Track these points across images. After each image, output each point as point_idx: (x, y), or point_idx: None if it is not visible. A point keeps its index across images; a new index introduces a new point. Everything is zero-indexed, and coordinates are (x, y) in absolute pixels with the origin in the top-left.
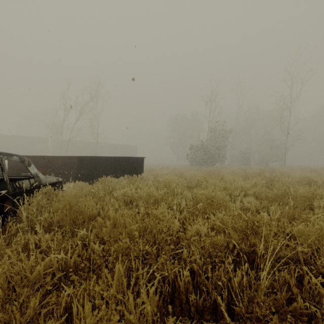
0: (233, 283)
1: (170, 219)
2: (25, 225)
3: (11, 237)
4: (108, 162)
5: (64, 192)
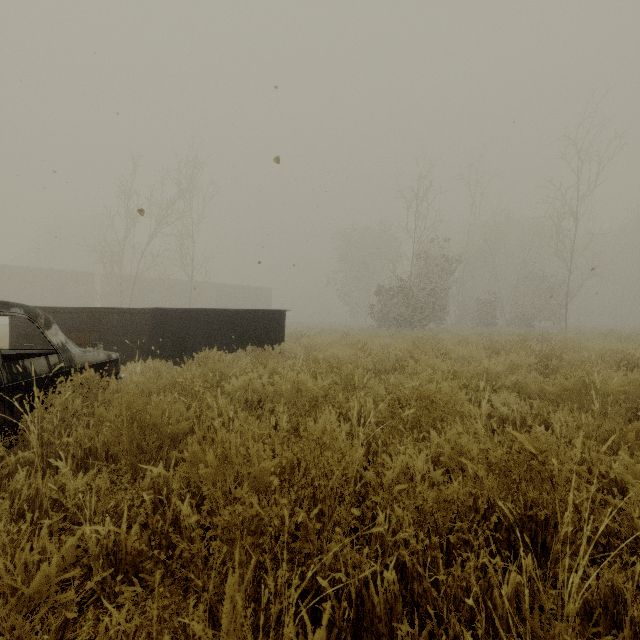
0: (498, 597)
1: (345, 441)
2: (36, 453)
3: (5, 480)
4: (213, 320)
5: (121, 381)
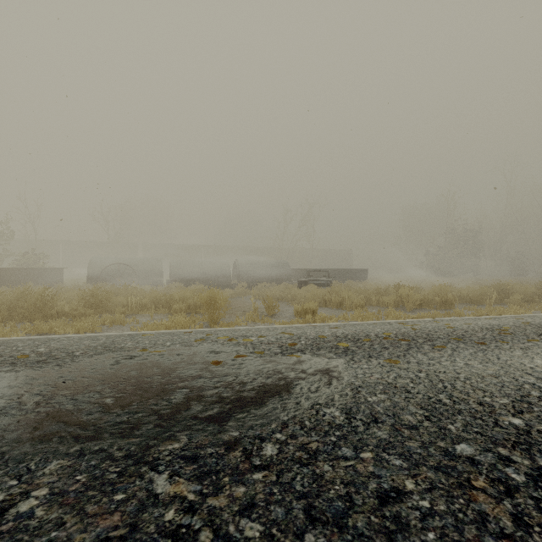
0: None
1: None
2: None
3: None
4: (343, 272)
5: None
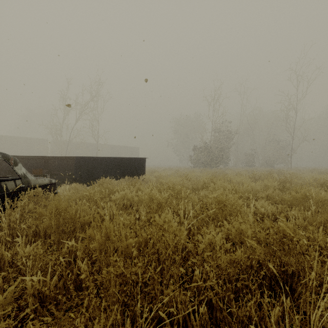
0: (268, 322)
1: (176, 227)
2: (6, 233)
3: None
4: (107, 163)
5: (57, 194)
